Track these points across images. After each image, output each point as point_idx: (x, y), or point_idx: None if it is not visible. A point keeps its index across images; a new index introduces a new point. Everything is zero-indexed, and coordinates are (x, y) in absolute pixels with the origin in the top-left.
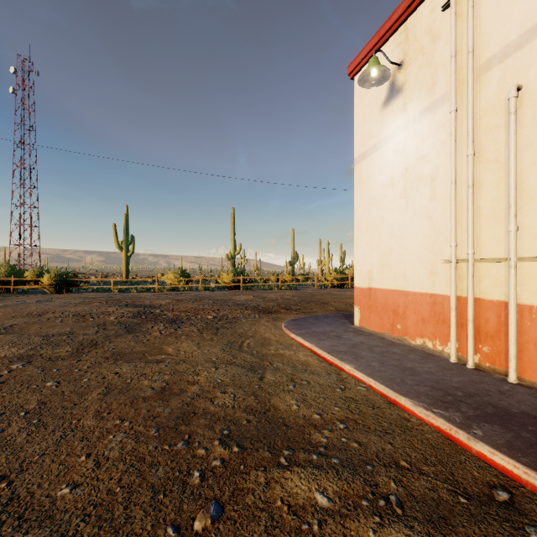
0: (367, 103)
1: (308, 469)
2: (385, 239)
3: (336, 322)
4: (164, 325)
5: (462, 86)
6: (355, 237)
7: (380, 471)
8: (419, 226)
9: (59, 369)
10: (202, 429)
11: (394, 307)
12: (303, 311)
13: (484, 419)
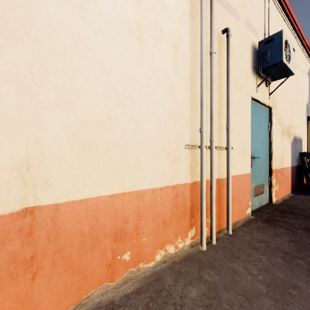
0: None
1: None
2: (93, 91)
3: None
4: None
5: None
6: None
7: None
8: (161, 96)
9: None
10: None
11: (118, 226)
12: None
13: None
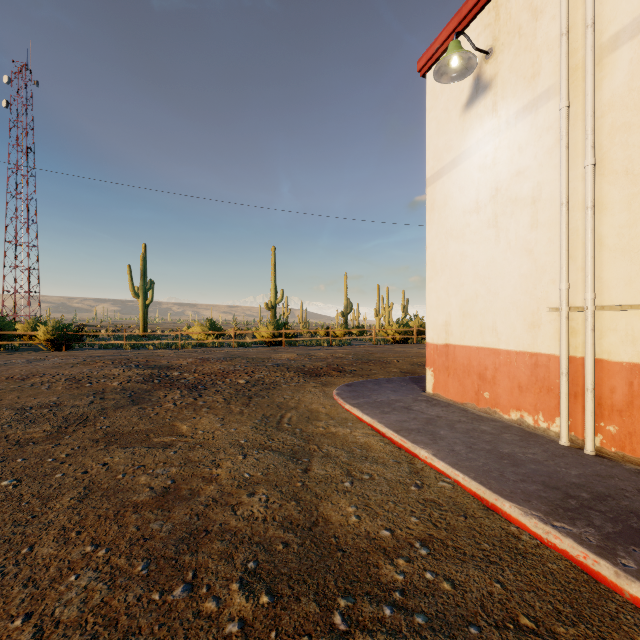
0: (443, 106)
1: (378, 638)
2: (468, 281)
3: (403, 388)
4: (181, 393)
5: (576, 73)
6: (427, 280)
7: (492, 639)
8: (515, 264)
9: (26, 458)
10: (215, 560)
11: (480, 370)
12: (359, 373)
13: (632, 540)
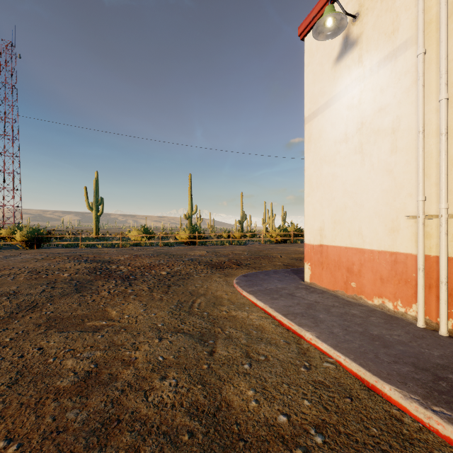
0: (318, 61)
1: None
2: (338, 196)
3: (286, 278)
4: (116, 283)
5: (430, 26)
6: (305, 195)
7: None
8: (378, 182)
9: None
10: None
11: (348, 265)
12: (253, 266)
13: None
